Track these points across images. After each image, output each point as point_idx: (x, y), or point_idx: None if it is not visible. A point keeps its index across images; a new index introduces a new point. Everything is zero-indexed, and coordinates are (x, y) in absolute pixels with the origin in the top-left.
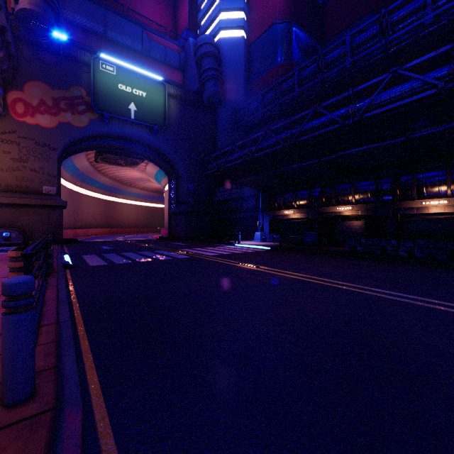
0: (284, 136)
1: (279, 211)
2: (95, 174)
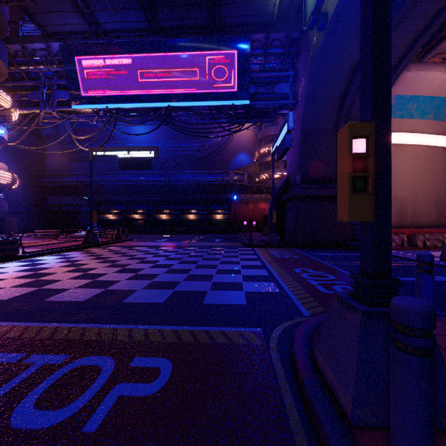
0: (109, 179)
1: (104, 215)
2: None
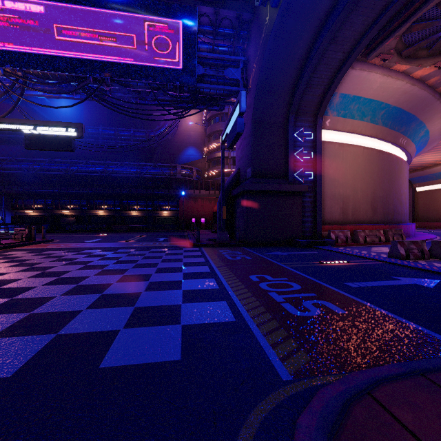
0: (28, 167)
1: (21, 210)
2: None
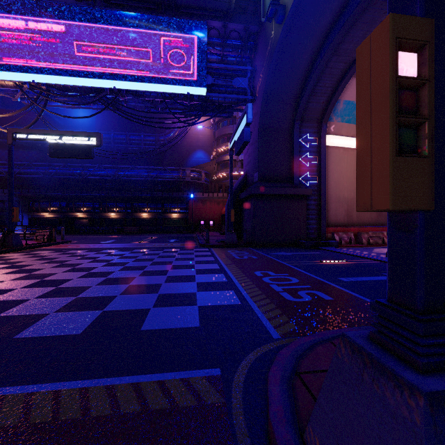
0: (44, 171)
1: (38, 213)
2: None
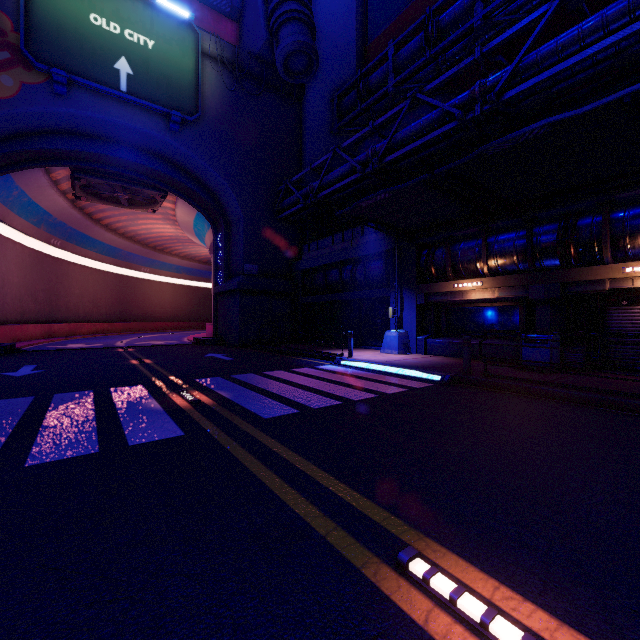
0: (464, 96)
1: (443, 284)
2: (89, 227)
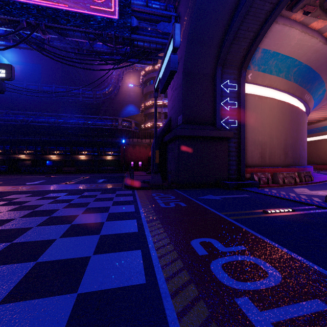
0: None
1: None
2: None
